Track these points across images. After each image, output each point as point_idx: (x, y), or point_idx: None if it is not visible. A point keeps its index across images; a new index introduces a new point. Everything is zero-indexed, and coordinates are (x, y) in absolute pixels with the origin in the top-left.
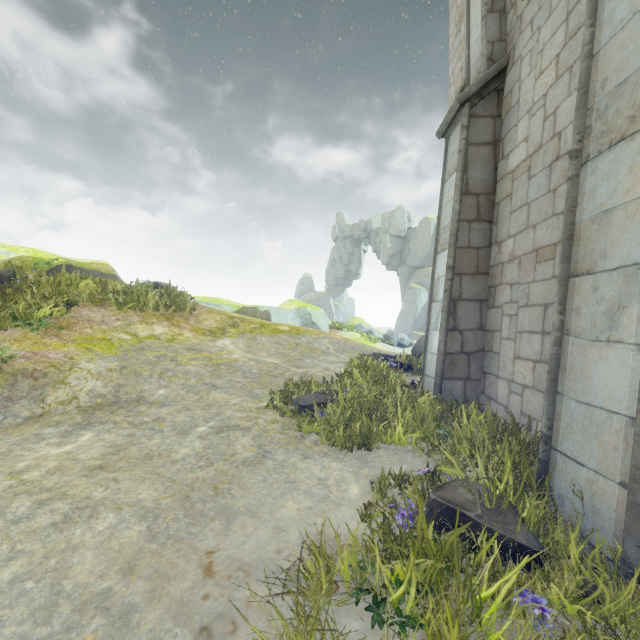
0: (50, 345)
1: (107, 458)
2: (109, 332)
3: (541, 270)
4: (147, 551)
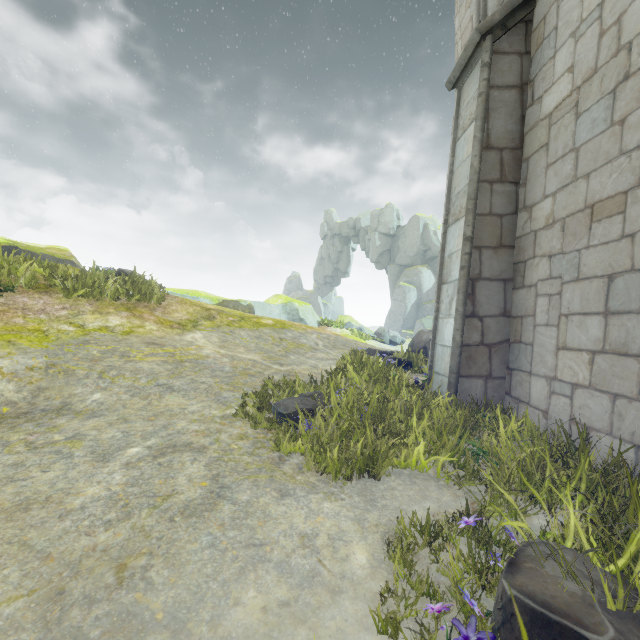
0: None
1: None
2: (47, 322)
3: (601, 230)
4: None
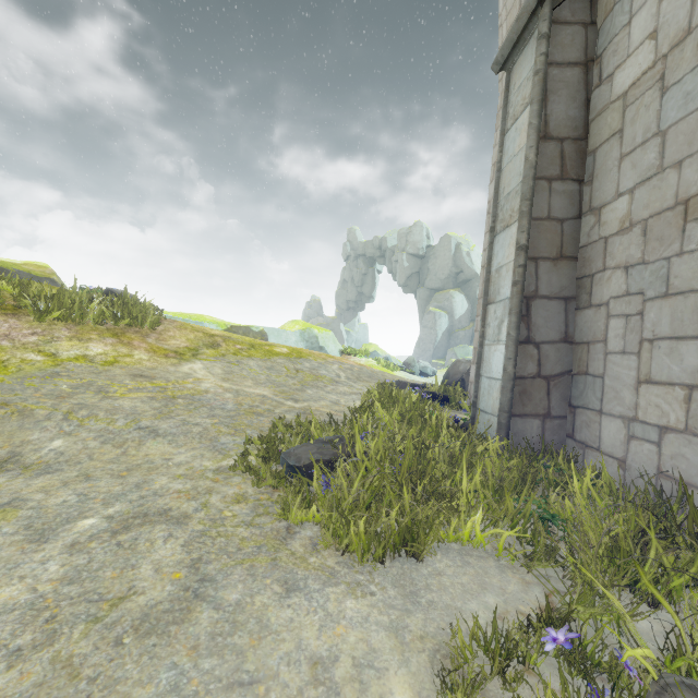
0: None
1: None
2: (9, 350)
3: None
4: None
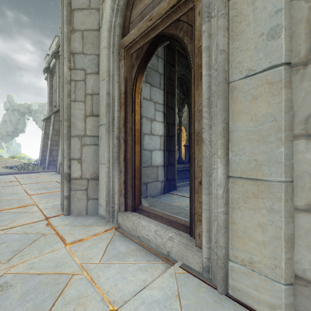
0: None
1: None
2: None
3: None
4: None
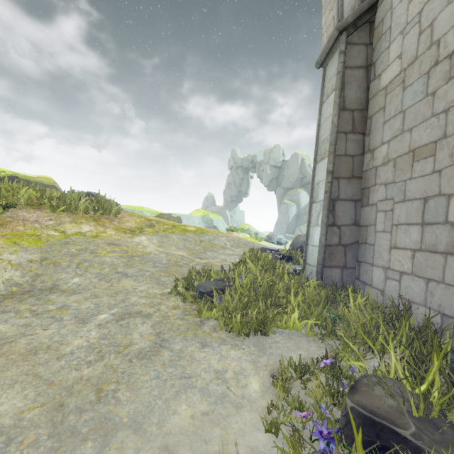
0: None
1: None
2: (40, 229)
3: (419, 167)
4: None
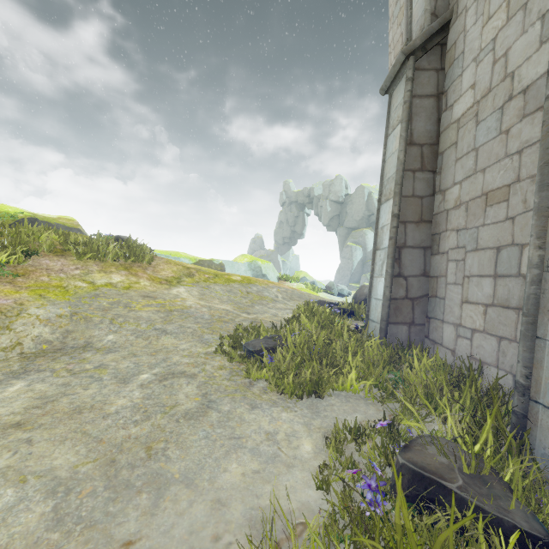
0: (2, 291)
1: (29, 413)
2: (66, 280)
3: (492, 213)
4: (44, 545)
